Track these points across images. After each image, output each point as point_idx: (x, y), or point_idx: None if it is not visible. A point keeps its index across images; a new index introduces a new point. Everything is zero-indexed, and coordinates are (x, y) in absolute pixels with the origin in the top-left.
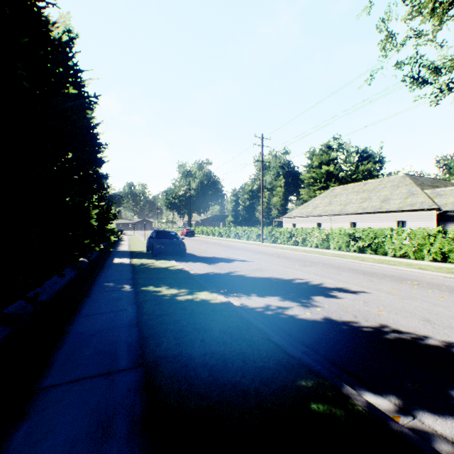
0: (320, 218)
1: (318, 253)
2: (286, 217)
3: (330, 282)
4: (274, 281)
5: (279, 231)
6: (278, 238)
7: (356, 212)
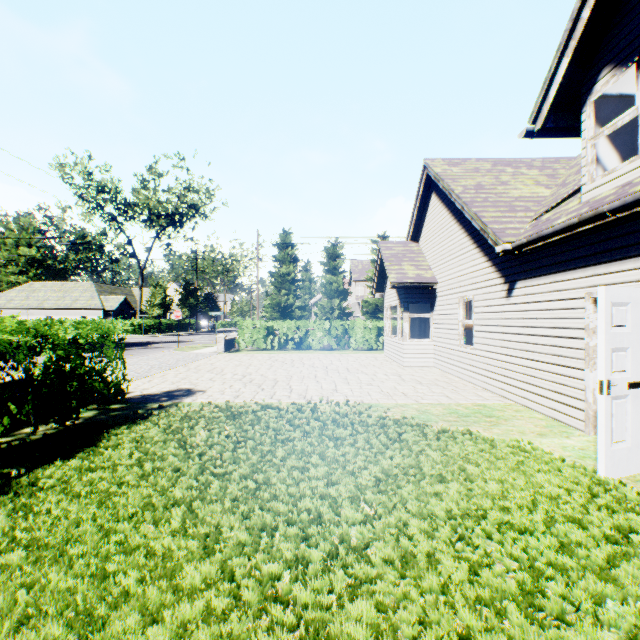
0: (18, 311)
1: None
2: None
3: None
4: None
5: None
6: None
7: (53, 308)
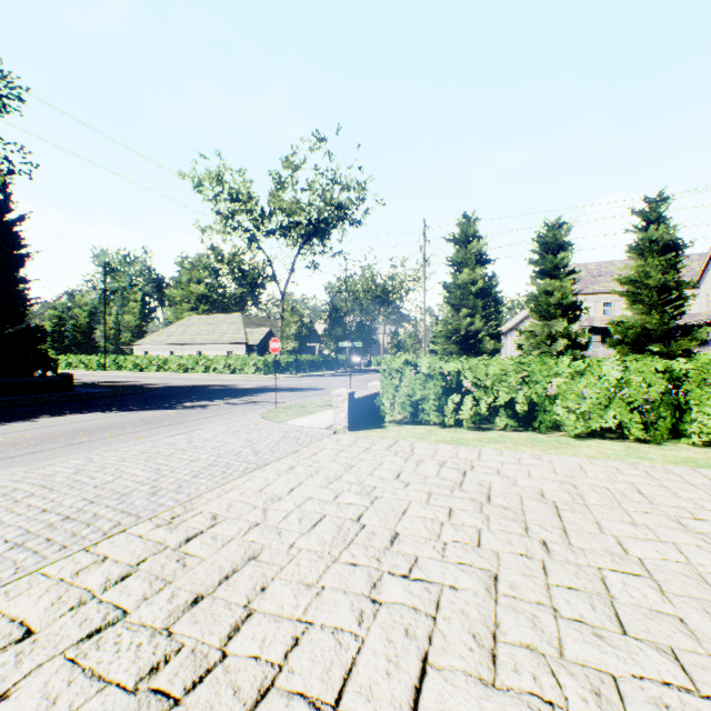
0: (174, 346)
1: (153, 374)
2: (139, 344)
3: (142, 380)
4: (112, 382)
5: (125, 359)
6: (124, 366)
7: (202, 343)
